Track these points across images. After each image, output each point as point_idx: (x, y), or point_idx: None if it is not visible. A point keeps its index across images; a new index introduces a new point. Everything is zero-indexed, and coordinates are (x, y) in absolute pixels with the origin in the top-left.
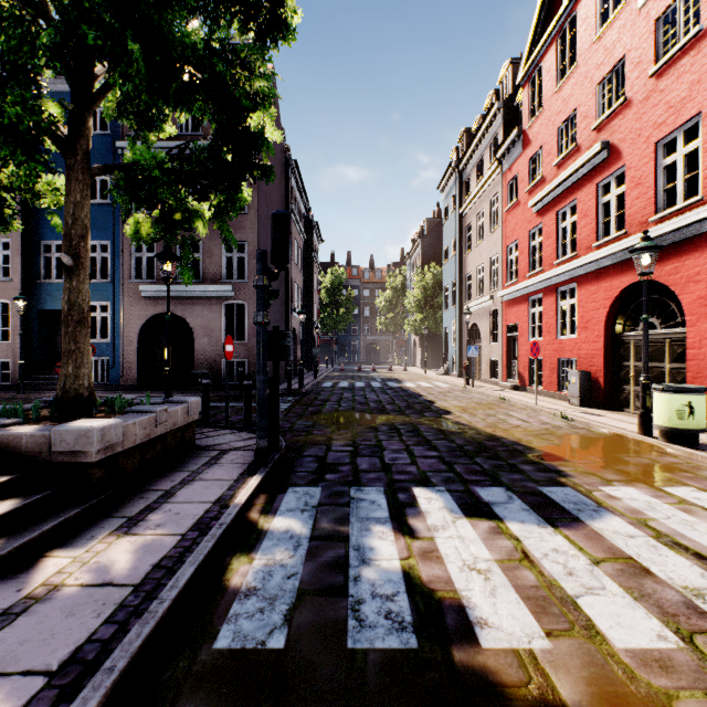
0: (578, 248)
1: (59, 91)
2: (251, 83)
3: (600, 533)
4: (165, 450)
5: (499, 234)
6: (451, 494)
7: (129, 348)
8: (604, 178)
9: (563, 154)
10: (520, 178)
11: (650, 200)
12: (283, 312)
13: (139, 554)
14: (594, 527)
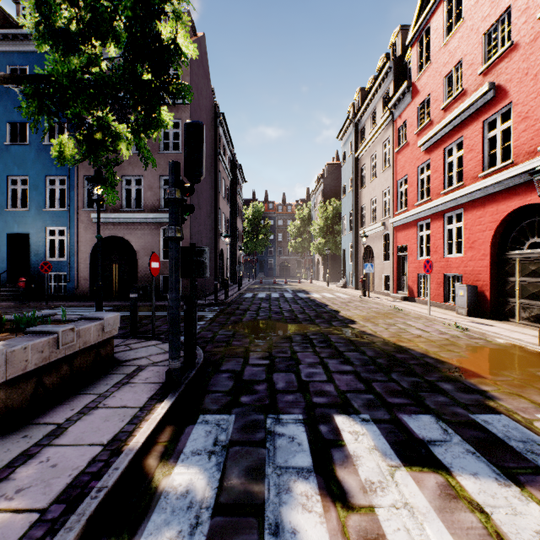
0: (464, 178)
1: (24, 50)
2: None
3: None
4: (73, 370)
5: (390, 171)
6: (378, 425)
7: (83, 265)
8: (490, 115)
9: (450, 98)
10: (410, 123)
11: (538, 131)
12: (212, 236)
13: None
14: None
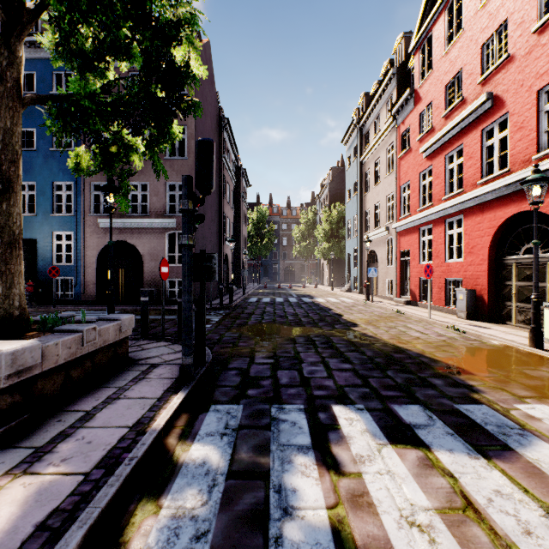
0: (464, 185)
1: (31, 58)
2: (173, 9)
3: (538, 466)
4: (94, 366)
5: (394, 177)
6: (370, 413)
7: (89, 270)
8: (488, 124)
9: (451, 106)
10: (412, 129)
11: (532, 141)
12: (217, 240)
13: (27, 505)
14: (529, 458)
